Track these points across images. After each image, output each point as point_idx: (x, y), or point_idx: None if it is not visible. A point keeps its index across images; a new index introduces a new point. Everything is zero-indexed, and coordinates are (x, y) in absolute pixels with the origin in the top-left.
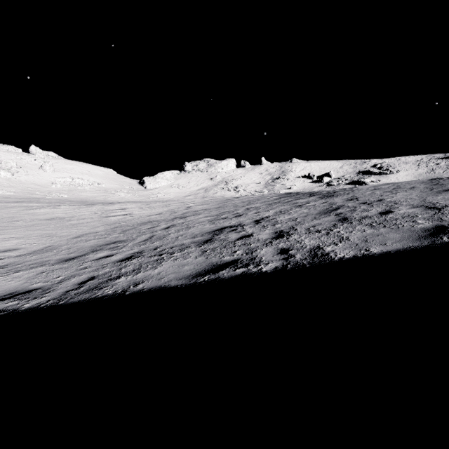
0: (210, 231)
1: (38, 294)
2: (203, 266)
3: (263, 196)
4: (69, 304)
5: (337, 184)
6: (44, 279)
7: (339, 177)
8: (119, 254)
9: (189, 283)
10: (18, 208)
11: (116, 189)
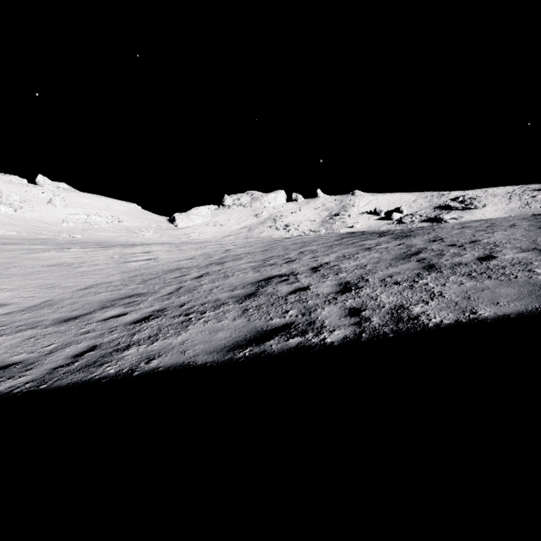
0: (253, 282)
1: (16, 371)
2: (244, 332)
3: (320, 236)
4: (52, 389)
5: (410, 222)
6: (30, 348)
7: (412, 213)
8: (134, 312)
9: (222, 359)
10: (17, 252)
11: (140, 227)
